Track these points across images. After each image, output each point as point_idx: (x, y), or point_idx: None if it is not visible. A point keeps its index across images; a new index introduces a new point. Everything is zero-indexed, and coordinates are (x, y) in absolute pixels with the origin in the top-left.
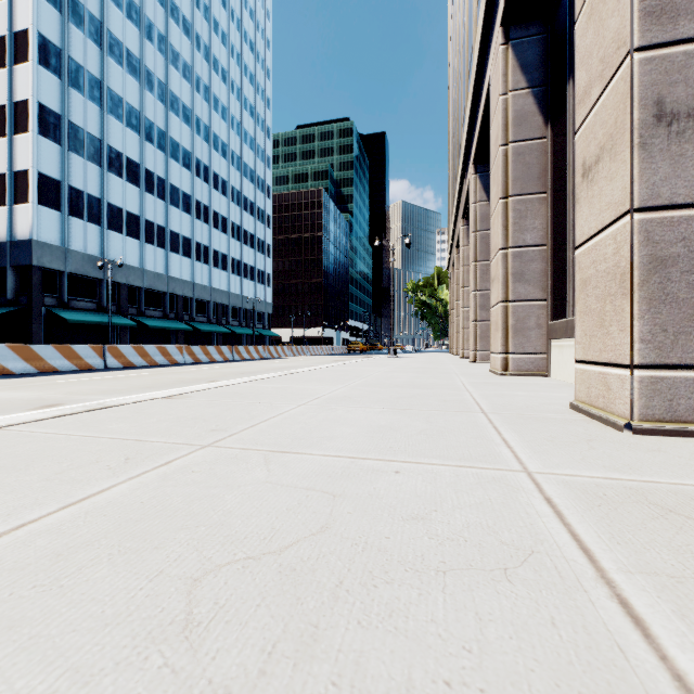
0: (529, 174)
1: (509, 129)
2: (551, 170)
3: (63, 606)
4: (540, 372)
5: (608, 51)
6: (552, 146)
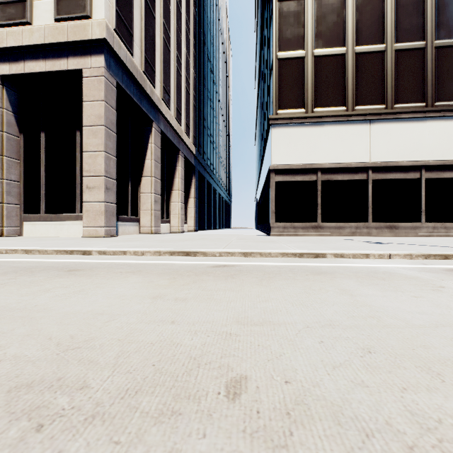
0: (14, 150)
1: (5, 126)
2: (24, 153)
3: (125, 242)
4: (18, 235)
5: (98, 170)
6: (24, 144)
